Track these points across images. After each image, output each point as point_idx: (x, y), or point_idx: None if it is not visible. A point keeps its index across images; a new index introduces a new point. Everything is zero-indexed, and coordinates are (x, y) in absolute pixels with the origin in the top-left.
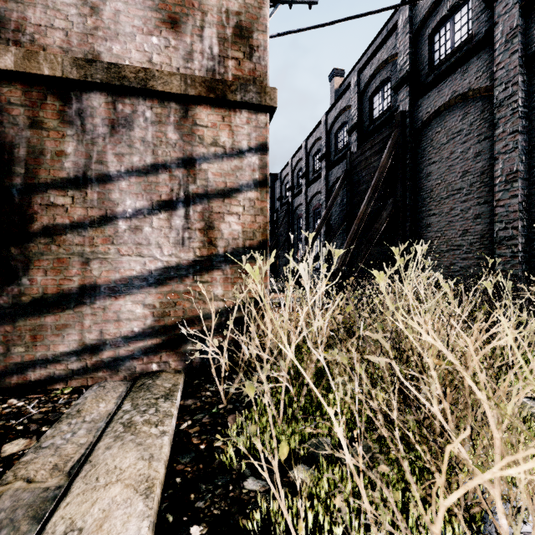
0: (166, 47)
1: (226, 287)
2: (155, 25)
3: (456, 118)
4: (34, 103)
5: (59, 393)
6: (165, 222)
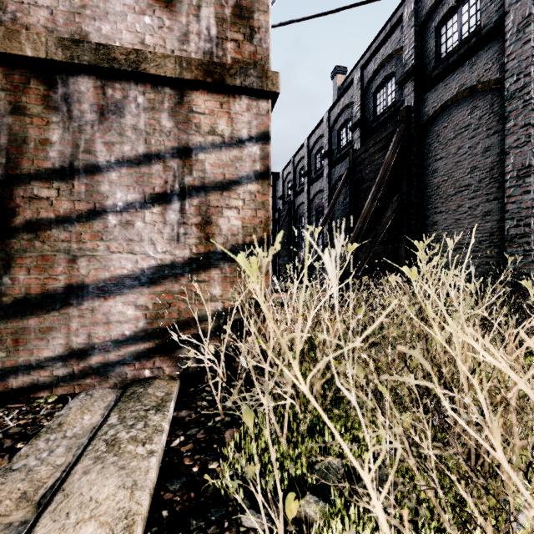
0: (160, 27)
1: (224, 287)
2: (148, 4)
3: (463, 112)
4: (16, 87)
5: (43, 402)
6: (159, 217)
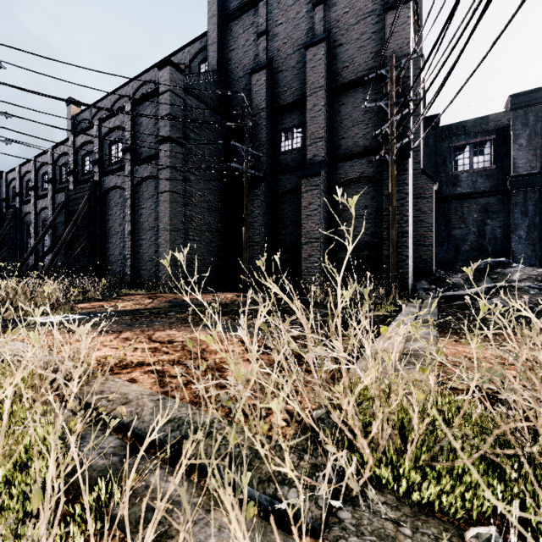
0: None
1: None
2: None
3: (117, 196)
4: None
5: None
6: None
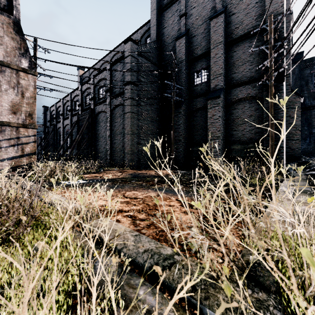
0: (13, 117)
1: (26, 160)
2: (11, 113)
3: (103, 116)
4: None
5: None
6: (13, 148)
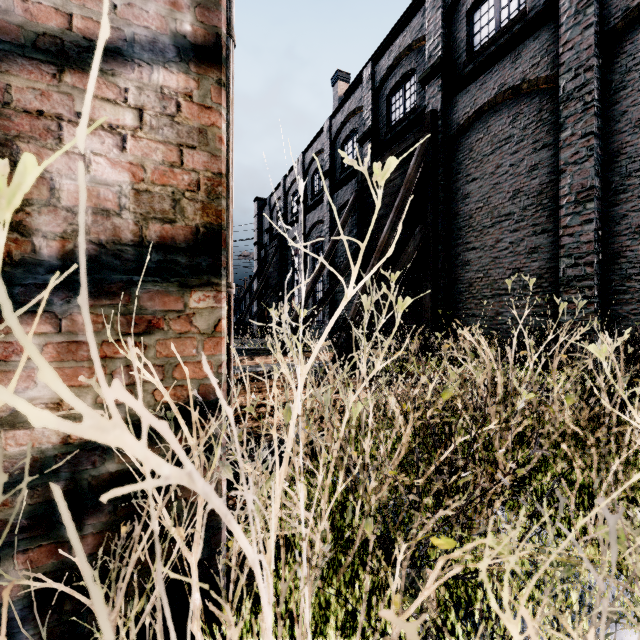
0: None
1: (68, 377)
2: None
3: (503, 120)
4: None
5: None
6: None
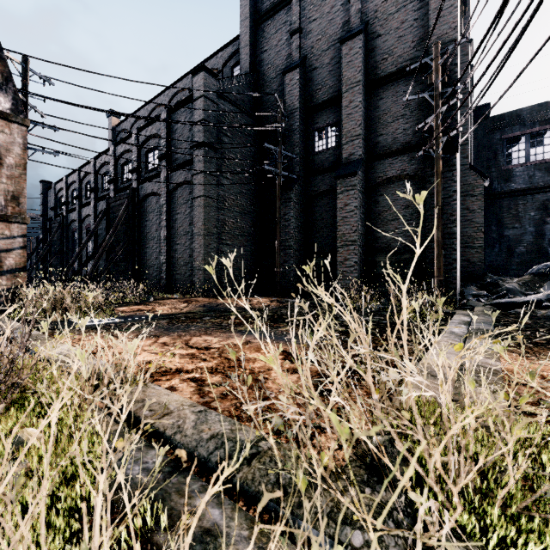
0: None
1: (8, 281)
2: None
3: (154, 202)
4: None
5: None
6: None
